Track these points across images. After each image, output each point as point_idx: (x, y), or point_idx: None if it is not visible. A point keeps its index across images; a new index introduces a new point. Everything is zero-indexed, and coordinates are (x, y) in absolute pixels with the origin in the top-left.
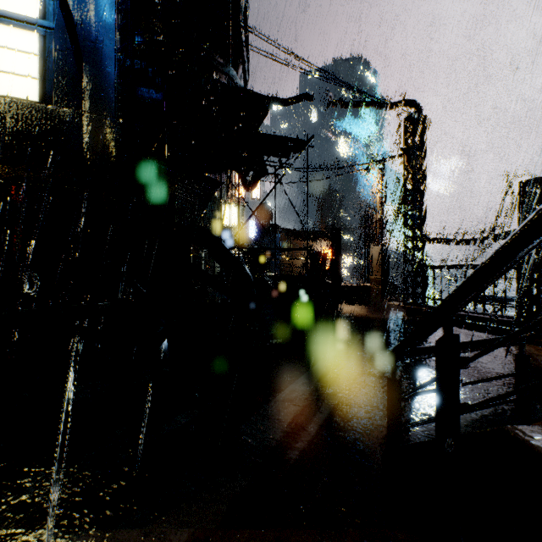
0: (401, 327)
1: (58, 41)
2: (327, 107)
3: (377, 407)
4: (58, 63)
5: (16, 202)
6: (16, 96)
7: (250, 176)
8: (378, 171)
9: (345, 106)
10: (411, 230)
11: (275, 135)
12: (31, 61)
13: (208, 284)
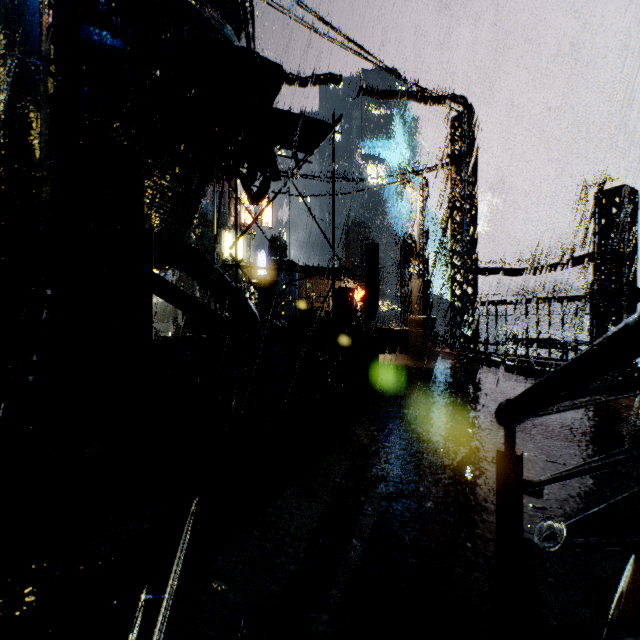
0: (454, 377)
1: None
2: (357, 95)
3: (456, 499)
4: None
5: None
6: None
7: (257, 187)
8: (418, 186)
9: (380, 96)
10: (459, 258)
11: (289, 112)
12: None
13: (177, 306)
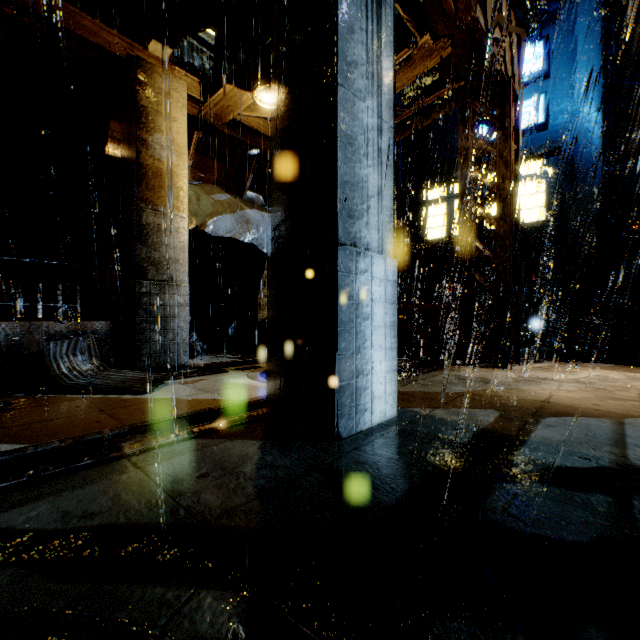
0: None
1: (556, 178)
2: None
3: None
4: (556, 192)
5: (534, 283)
6: (531, 221)
7: None
8: None
9: None
10: None
11: None
12: (540, 197)
13: None
